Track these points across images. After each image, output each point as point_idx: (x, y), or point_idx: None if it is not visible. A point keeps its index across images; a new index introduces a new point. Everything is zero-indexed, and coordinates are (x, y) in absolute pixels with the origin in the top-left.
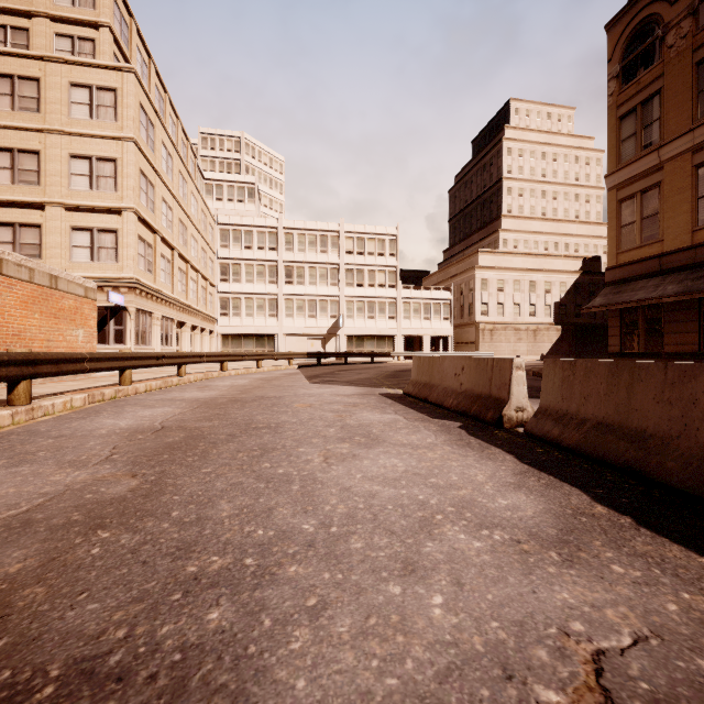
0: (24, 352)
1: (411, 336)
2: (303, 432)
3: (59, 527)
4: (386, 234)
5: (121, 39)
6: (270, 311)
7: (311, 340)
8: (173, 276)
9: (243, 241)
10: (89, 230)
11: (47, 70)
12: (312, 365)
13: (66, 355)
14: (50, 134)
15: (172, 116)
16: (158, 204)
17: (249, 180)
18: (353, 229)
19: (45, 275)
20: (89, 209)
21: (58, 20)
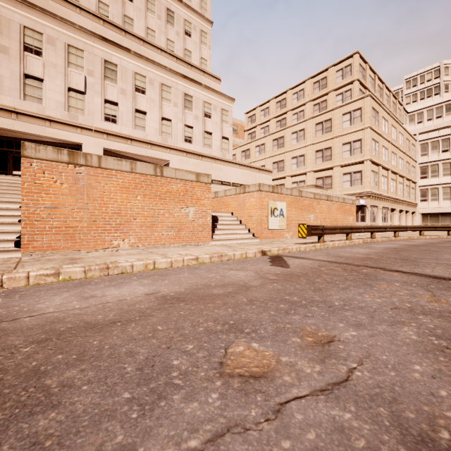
0: (350, 226)
1: None
2: (448, 252)
3: (382, 253)
4: None
5: (362, 79)
6: None
7: None
8: (388, 185)
9: (440, 147)
10: (349, 173)
11: (334, 113)
12: None
13: (358, 227)
14: (335, 139)
15: (386, 93)
16: (380, 150)
17: (446, 99)
18: None
19: (341, 198)
20: (349, 164)
21: (337, 89)
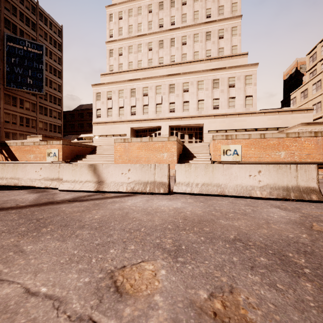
0: (292, 161)
1: None
2: None
3: None
4: None
5: None
6: None
7: None
8: None
9: None
10: None
11: None
12: None
13: (311, 162)
14: None
15: None
16: None
17: None
18: None
19: None
20: None
21: None
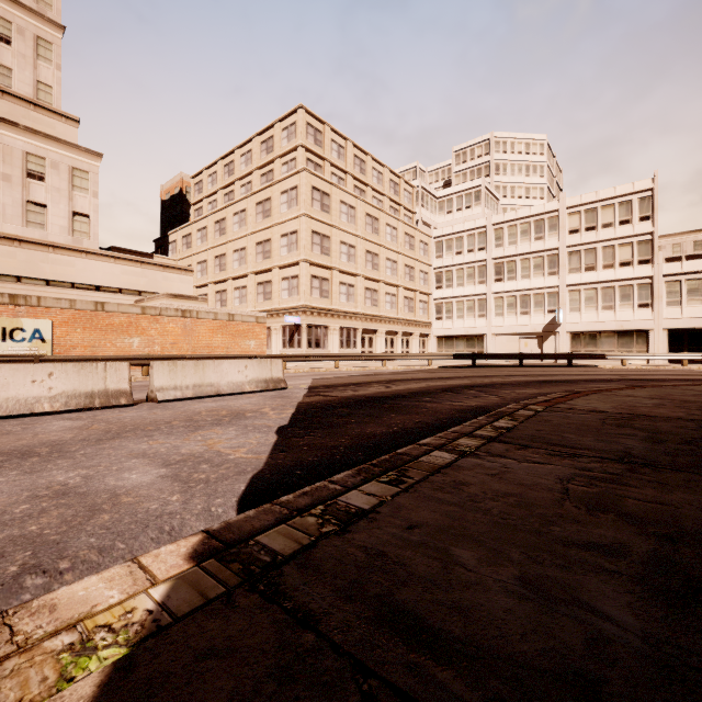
0: (145, 355)
1: (699, 328)
2: None
3: None
4: (633, 193)
5: (315, 145)
6: (479, 312)
7: (525, 339)
8: (356, 296)
9: (454, 248)
10: (288, 278)
11: (273, 191)
12: (461, 367)
13: (170, 356)
14: (274, 227)
15: (377, 168)
16: (336, 247)
17: (475, 185)
18: (579, 201)
19: (225, 314)
20: (288, 265)
21: (283, 156)
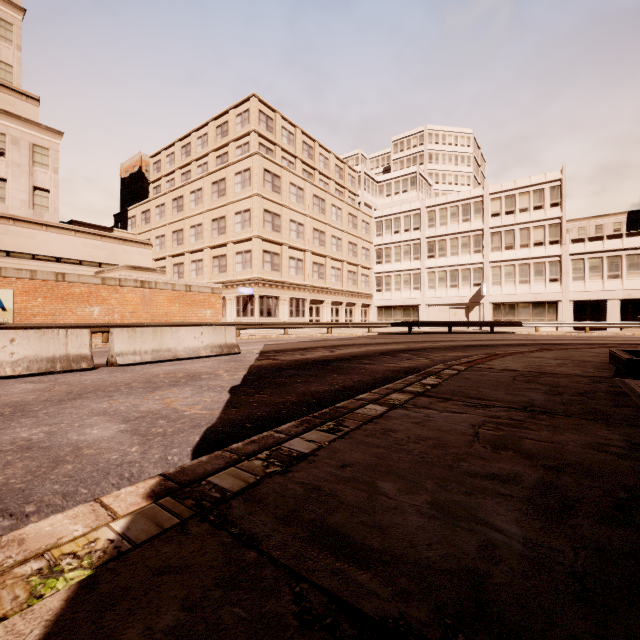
0: (105, 323)
1: (599, 300)
2: None
3: None
4: (545, 182)
5: (266, 131)
6: (414, 285)
7: (454, 309)
8: (305, 270)
9: (393, 227)
10: (242, 253)
11: (228, 172)
12: (398, 333)
13: (129, 324)
14: (229, 205)
15: (323, 154)
16: (286, 225)
17: (411, 171)
18: (500, 188)
19: (183, 285)
20: (242, 241)
21: (237, 140)
